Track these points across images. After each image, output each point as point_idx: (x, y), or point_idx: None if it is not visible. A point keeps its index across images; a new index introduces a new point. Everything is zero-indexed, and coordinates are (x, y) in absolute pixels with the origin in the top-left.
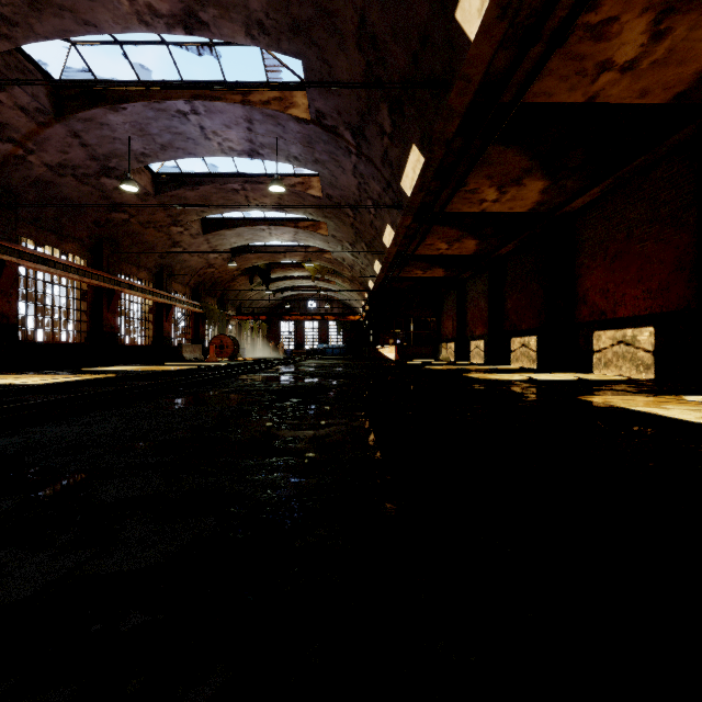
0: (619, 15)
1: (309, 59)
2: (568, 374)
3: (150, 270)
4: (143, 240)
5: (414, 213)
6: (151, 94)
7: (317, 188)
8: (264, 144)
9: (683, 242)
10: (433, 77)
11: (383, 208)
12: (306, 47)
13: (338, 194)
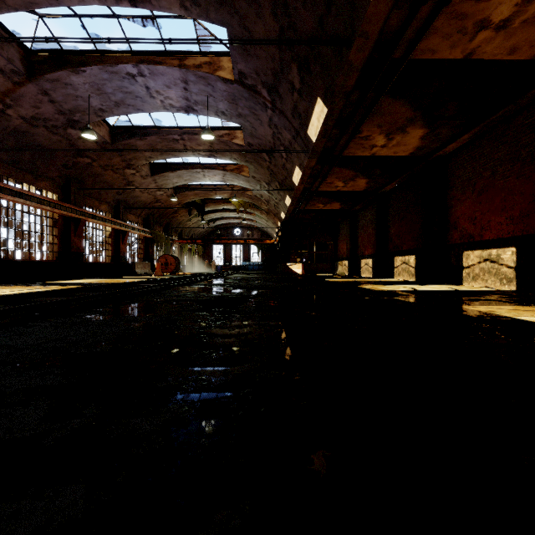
0: None
1: (233, 27)
2: (443, 286)
3: (110, 204)
4: (103, 180)
5: (317, 156)
6: (106, 59)
7: (240, 138)
8: (198, 101)
9: None
10: (336, 36)
11: (293, 153)
12: (230, 16)
13: (257, 143)
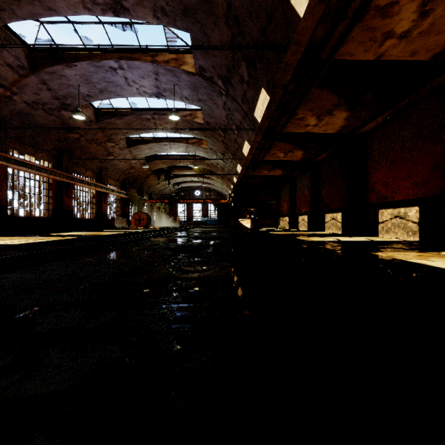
0: (398, 0)
1: (195, 32)
2: (362, 237)
3: (94, 170)
4: (88, 151)
5: (262, 133)
6: (93, 56)
7: (200, 117)
8: (166, 89)
9: (438, 151)
10: (276, 43)
11: (242, 130)
12: (192, 24)
13: (214, 121)
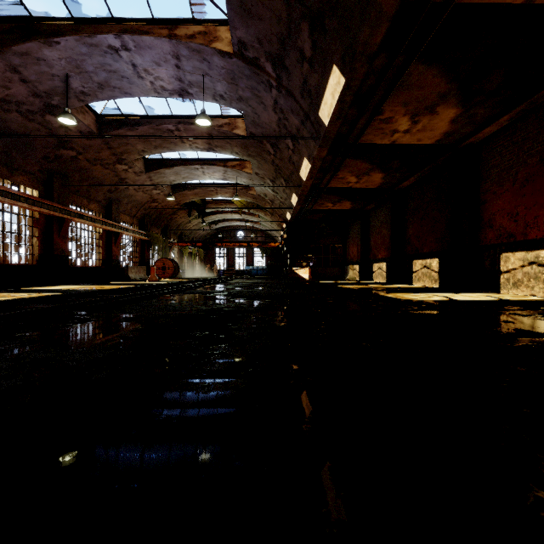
0: None
1: None
2: (479, 294)
3: (100, 202)
4: (91, 176)
5: (329, 144)
6: (82, 28)
7: (242, 128)
8: (192, 82)
9: None
10: None
11: (301, 142)
12: None
13: (260, 132)
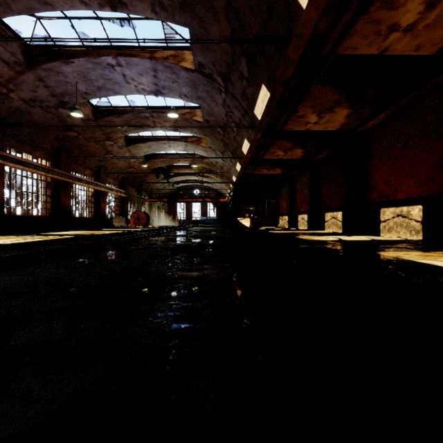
0: None
1: (194, 27)
2: (364, 236)
3: (92, 169)
4: (87, 150)
5: (262, 131)
6: (90, 53)
7: (199, 115)
8: (165, 86)
9: (442, 149)
10: (277, 36)
11: (242, 128)
12: (191, 19)
13: (213, 119)
